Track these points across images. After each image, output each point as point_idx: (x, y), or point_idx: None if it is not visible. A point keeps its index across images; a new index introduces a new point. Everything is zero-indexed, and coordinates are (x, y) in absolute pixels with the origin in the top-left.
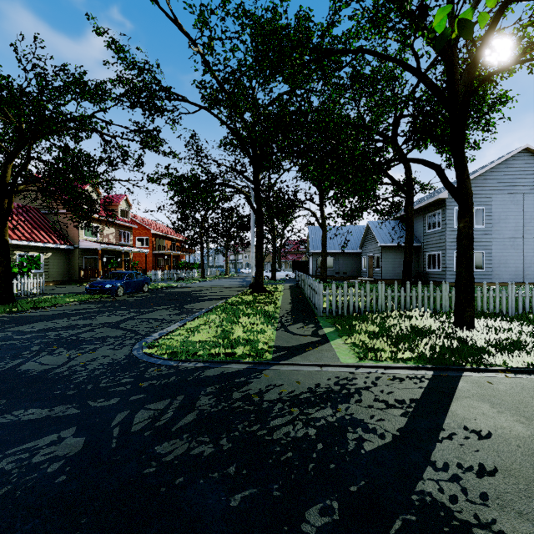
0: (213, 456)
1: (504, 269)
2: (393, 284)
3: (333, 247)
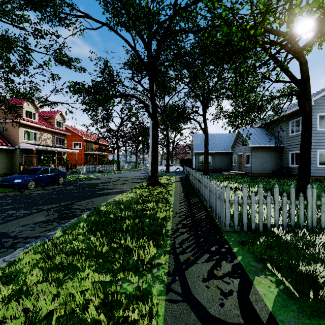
0: None
1: None
2: (260, 176)
3: (210, 148)
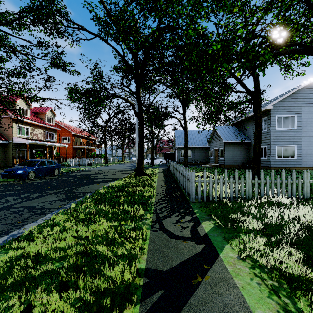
0: None
1: (309, 158)
2: (232, 167)
3: (191, 143)
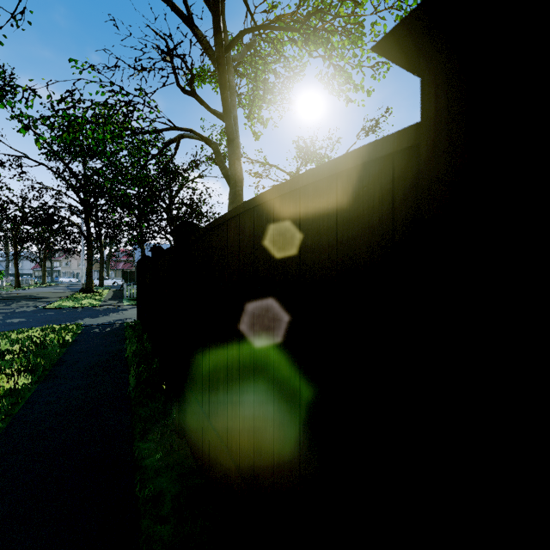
0: (87, 311)
1: None
2: None
3: None
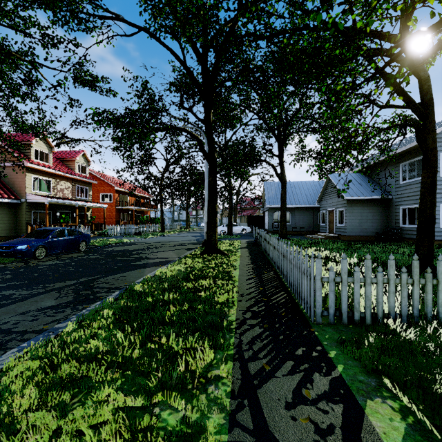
0: None
1: None
2: (359, 240)
3: (289, 202)
